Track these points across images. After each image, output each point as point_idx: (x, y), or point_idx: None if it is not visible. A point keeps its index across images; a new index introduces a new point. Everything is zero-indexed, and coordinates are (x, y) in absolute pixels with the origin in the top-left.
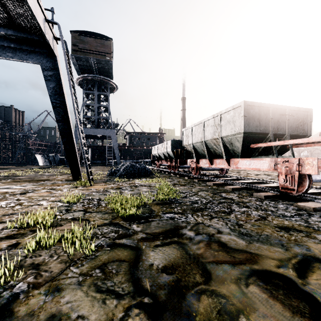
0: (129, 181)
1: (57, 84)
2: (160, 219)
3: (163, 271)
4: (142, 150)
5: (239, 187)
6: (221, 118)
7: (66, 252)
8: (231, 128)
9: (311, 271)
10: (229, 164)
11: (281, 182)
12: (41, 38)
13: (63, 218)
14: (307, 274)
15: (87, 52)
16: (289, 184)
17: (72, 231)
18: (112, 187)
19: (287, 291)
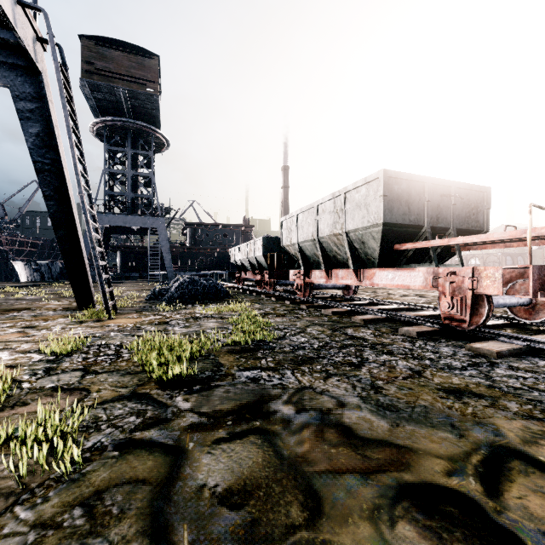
0: (186, 309)
1: (46, 127)
2: (232, 383)
3: (224, 502)
4: (213, 254)
5: (376, 317)
6: (346, 198)
7: (18, 468)
8: (363, 217)
9: (508, 479)
10: (359, 278)
11: (444, 308)
12: (10, 37)
13: (34, 387)
14: (502, 486)
15: (112, 78)
16: (457, 312)
17: (38, 421)
18: (151, 322)
19: (470, 531)
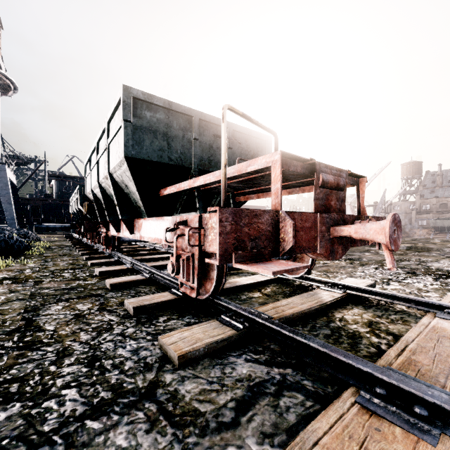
0: None
1: None
2: None
3: None
4: None
5: (132, 279)
6: (109, 131)
7: None
8: (117, 151)
9: None
10: (132, 230)
11: (169, 272)
12: None
13: None
14: None
15: None
16: (184, 277)
17: None
18: None
19: None
